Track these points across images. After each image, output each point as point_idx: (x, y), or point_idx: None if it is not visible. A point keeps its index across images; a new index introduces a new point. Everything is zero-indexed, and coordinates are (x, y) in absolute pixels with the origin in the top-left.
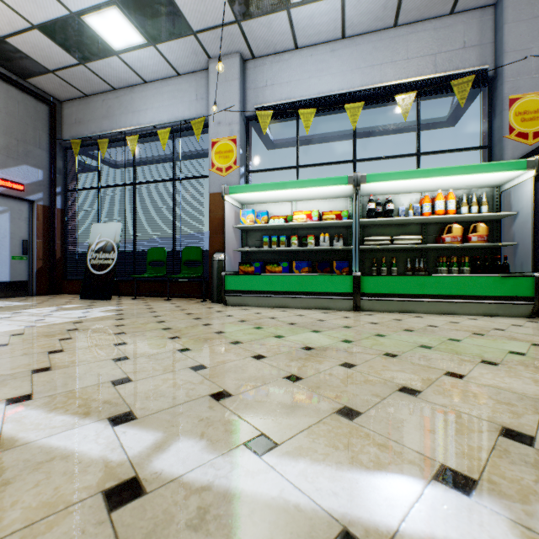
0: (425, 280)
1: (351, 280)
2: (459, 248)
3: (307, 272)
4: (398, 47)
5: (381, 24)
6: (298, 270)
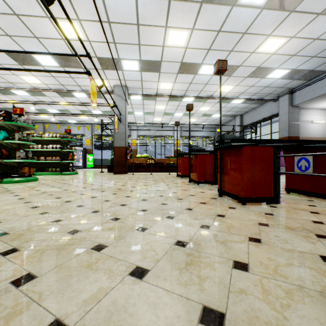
0: None
1: None
2: None
3: None
4: None
5: None
6: None
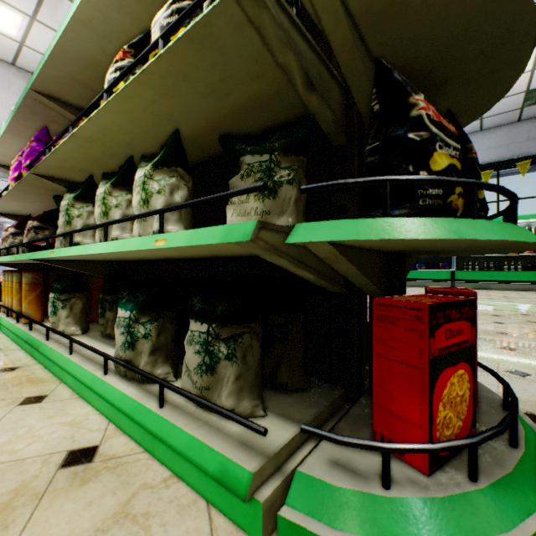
0: (491, 273)
1: (449, 273)
2: (521, 255)
3: (424, 269)
4: (483, 142)
5: (471, 131)
6: (419, 268)
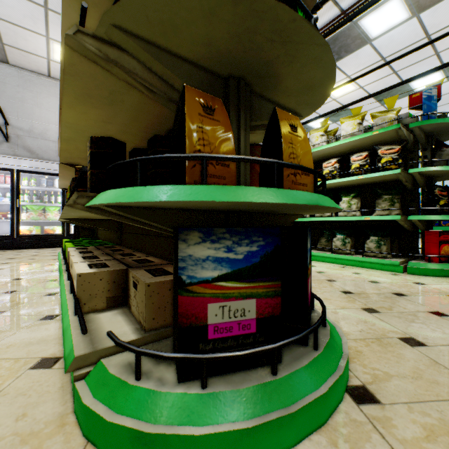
0: None
1: None
2: None
3: (448, 225)
4: None
5: None
6: (443, 224)
